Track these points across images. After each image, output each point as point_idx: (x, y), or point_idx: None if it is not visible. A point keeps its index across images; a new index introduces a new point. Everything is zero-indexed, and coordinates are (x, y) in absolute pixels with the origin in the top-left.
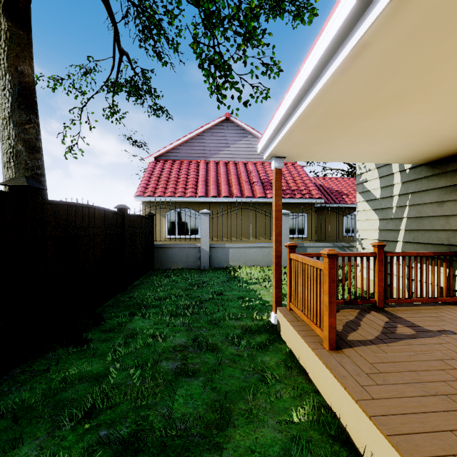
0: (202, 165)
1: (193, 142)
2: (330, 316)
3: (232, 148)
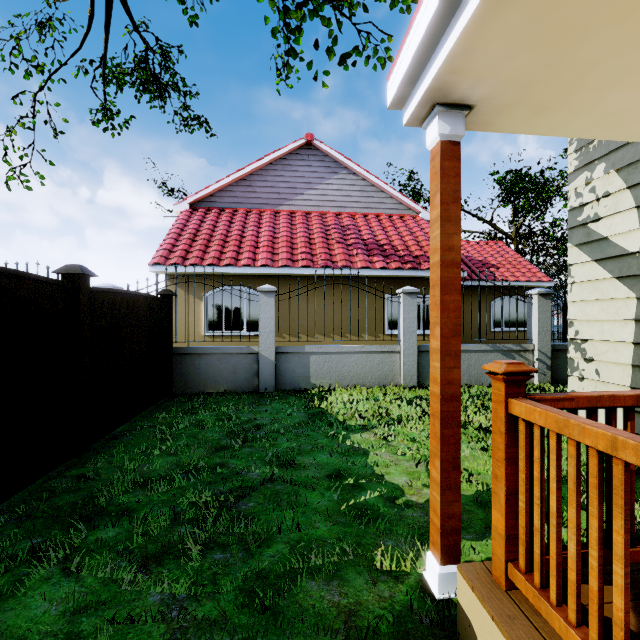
0: (267, 216)
1: (254, 180)
2: None
3: (316, 191)
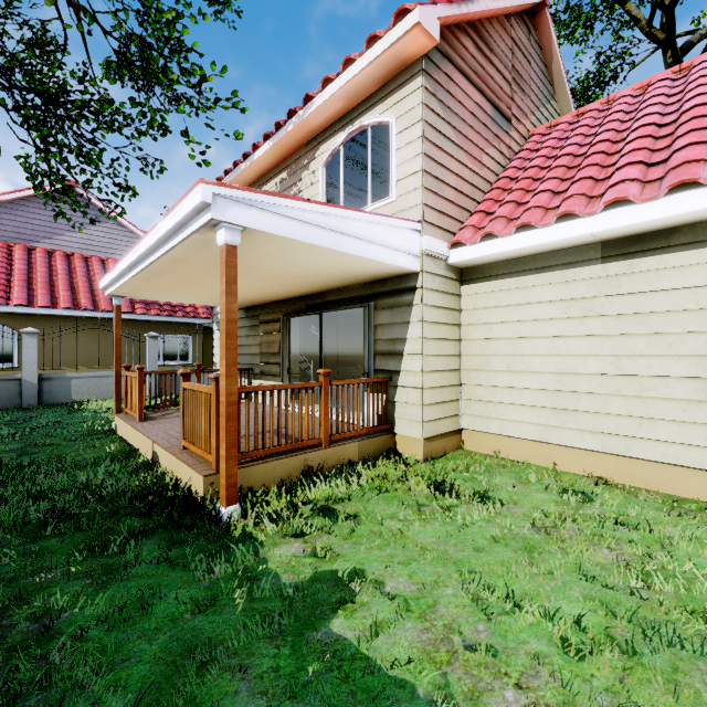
0: (19, 252)
1: None
2: (140, 403)
3: (80, 235)
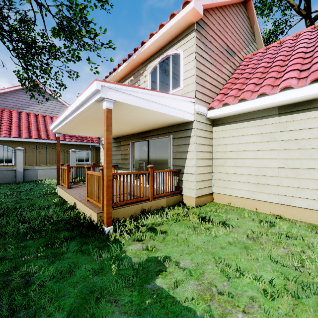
0: (15, 114)
1: (6, 96)
2: (68, 180)
3: (41, 106)
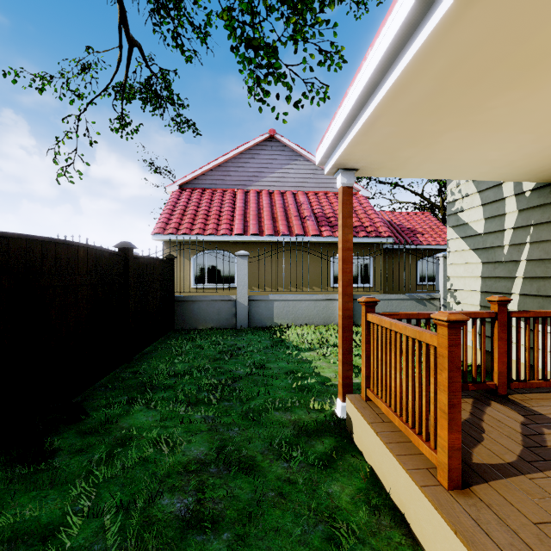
0: (239, 195)
1: (229, 166)
2: (452, 430)
3: (278, 174)
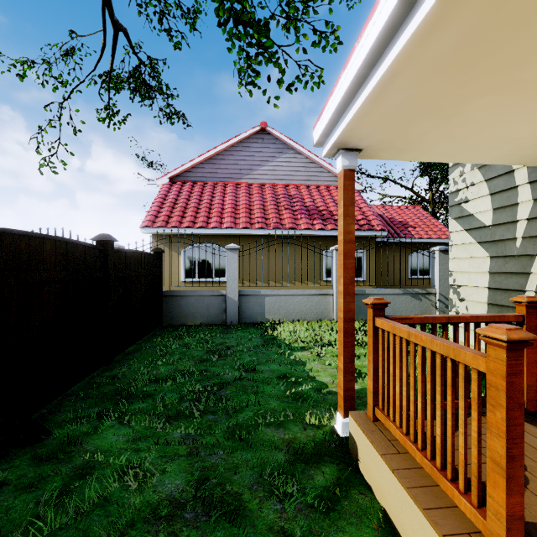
0: (231, 188)
1: (220, 159)
2: (512, 491)
3: (269, 167)
